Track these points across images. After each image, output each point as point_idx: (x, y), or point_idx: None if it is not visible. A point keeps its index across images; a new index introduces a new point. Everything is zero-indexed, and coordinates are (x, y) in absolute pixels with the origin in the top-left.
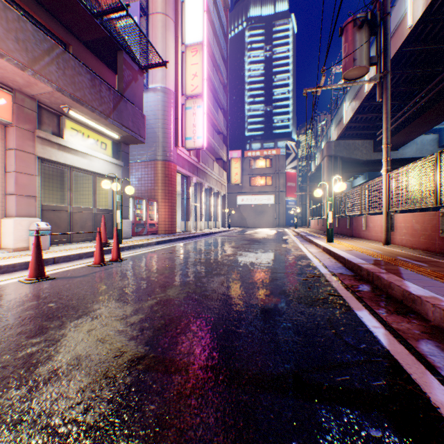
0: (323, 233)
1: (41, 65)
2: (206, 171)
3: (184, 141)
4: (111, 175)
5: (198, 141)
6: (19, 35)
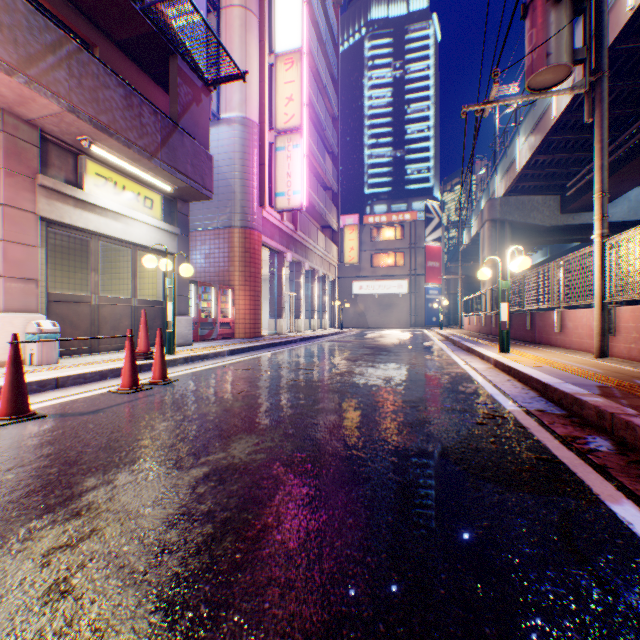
0: (486, 337)
1: (41, 68)
2: (307, 245)
3: (274, 199)
4: (160, 249)
5: (294, 198)
6: (1, 17)
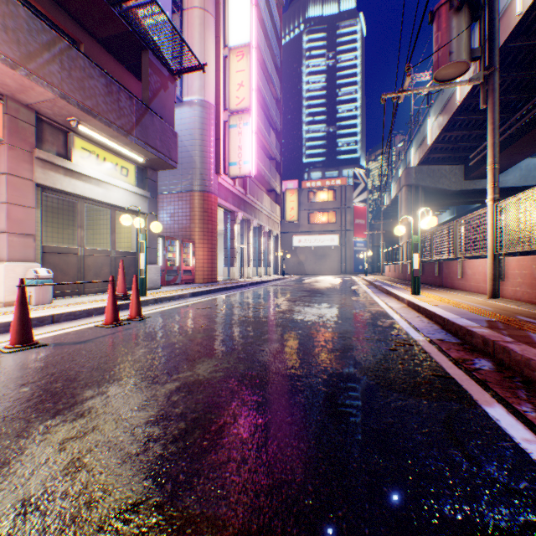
0: (403, 282)
1: (39, 63)
2: (255, 205)
3: (228, 168)
4: (134, 209)
5: (244, 167)
6: (7, 22)
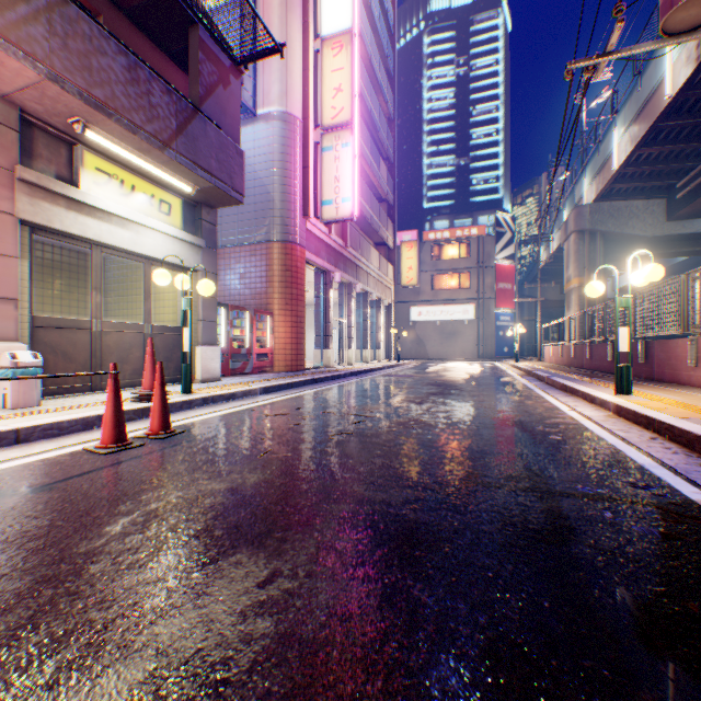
0: (579, 372)
1: (9, 19)
2: (358, 263)
3: (320, 208)
4: (180, 264)
5: (343, 206)
6: None
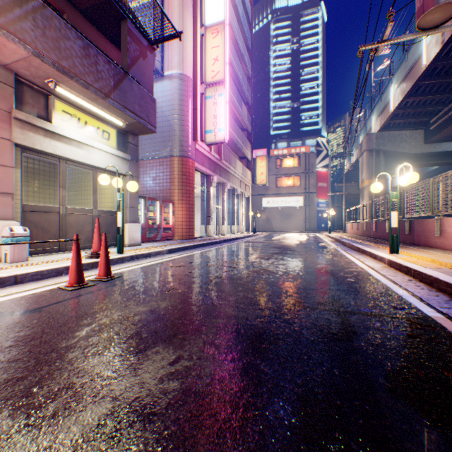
0: (368, 239)
1: (9, 18)
2: (228, 170)
3: (204, 135)
4: (115, 171)
5: (219, 134)
6: None
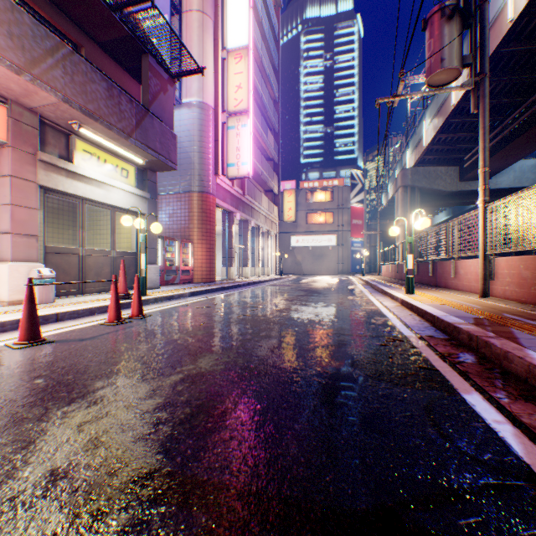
0: (398, 282)
1: (43, 68)
2: (253, 206)
3: (226, 169)
4: (134, 210)
5: (242, 168)
6: (12, 29)
